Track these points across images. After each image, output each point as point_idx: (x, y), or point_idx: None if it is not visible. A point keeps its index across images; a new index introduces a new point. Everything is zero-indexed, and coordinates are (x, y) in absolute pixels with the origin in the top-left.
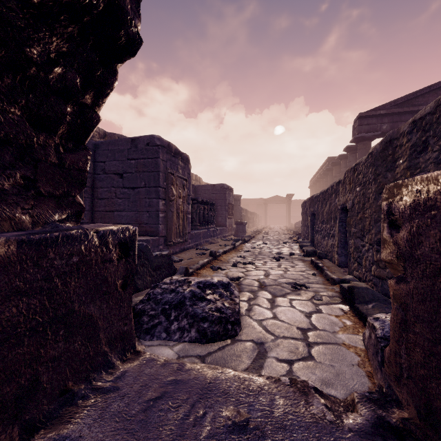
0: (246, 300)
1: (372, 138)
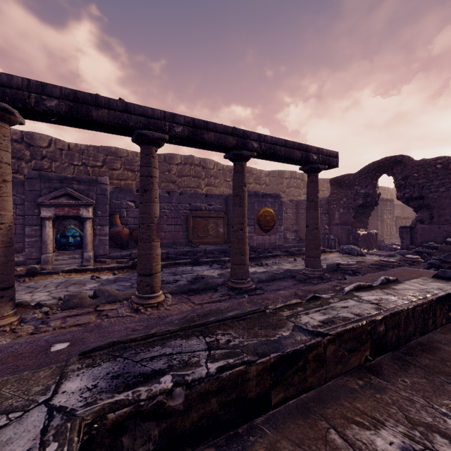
0: None
1: None
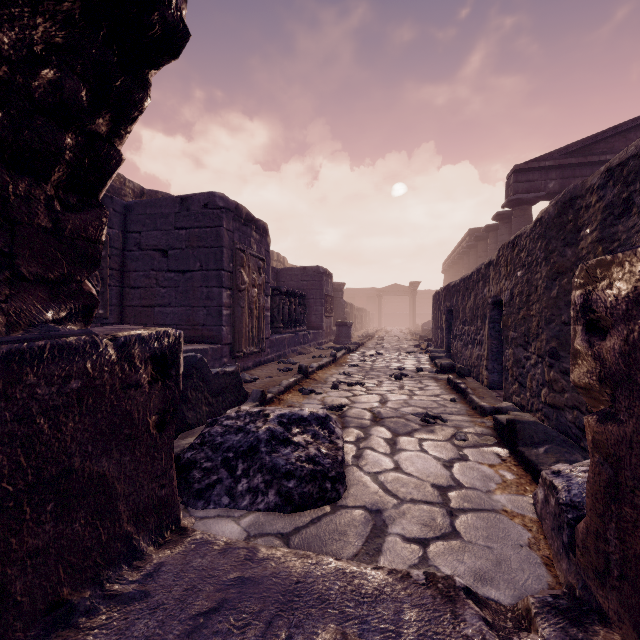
0: (353, 441)
1: (533, 201)
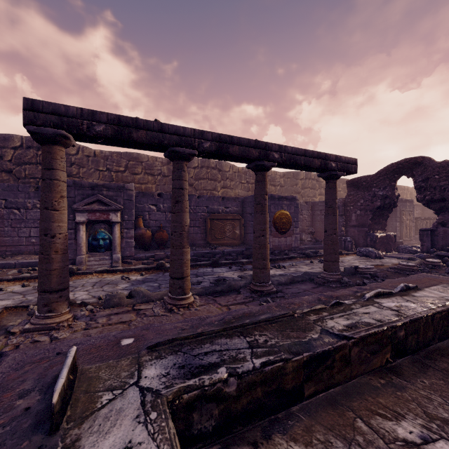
0: None
1: None
